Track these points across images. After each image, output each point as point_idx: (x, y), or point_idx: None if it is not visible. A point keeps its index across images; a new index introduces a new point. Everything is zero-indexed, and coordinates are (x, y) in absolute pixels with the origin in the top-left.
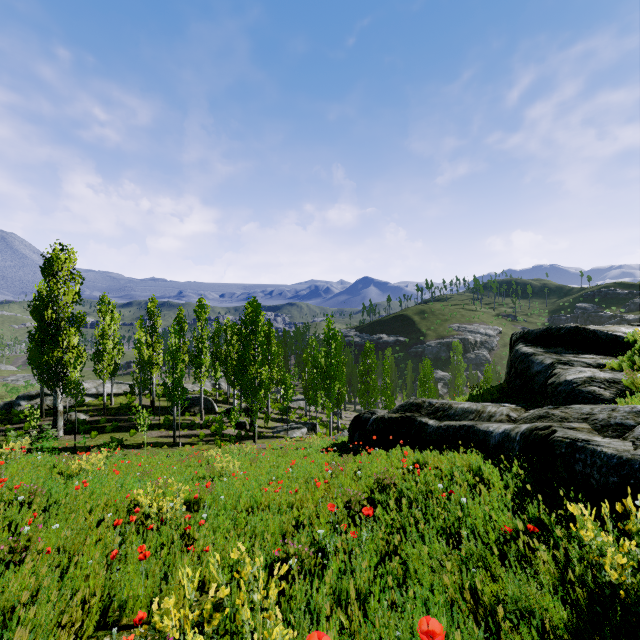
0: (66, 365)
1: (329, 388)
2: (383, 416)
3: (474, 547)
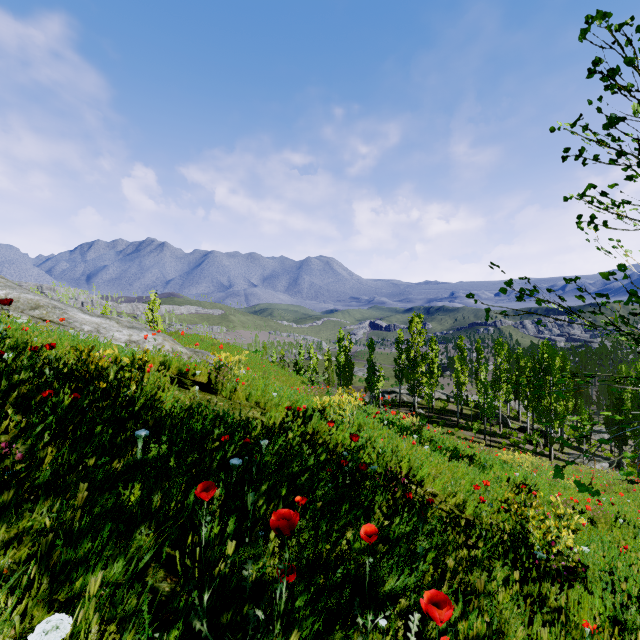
0: (420, 382)
1: (637, 431)
2: None
3: (638, 499)
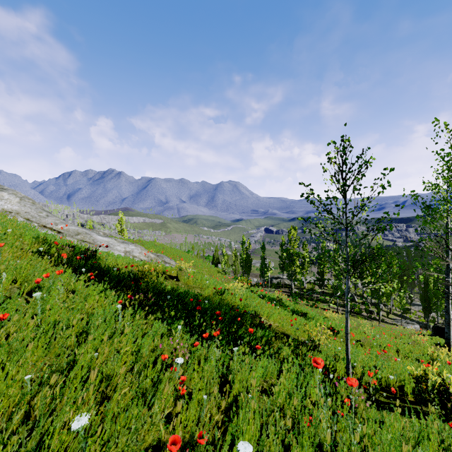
0: (295, 271)
1: (436, 304)
2: (438, 325)
3: (409, 341)
